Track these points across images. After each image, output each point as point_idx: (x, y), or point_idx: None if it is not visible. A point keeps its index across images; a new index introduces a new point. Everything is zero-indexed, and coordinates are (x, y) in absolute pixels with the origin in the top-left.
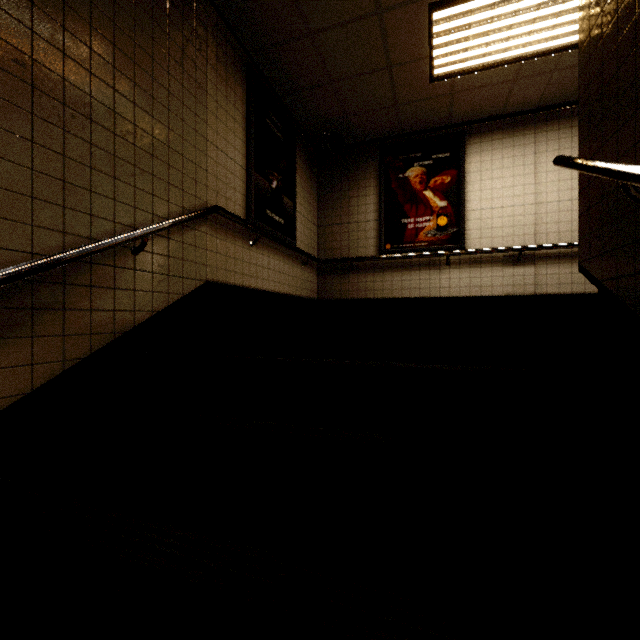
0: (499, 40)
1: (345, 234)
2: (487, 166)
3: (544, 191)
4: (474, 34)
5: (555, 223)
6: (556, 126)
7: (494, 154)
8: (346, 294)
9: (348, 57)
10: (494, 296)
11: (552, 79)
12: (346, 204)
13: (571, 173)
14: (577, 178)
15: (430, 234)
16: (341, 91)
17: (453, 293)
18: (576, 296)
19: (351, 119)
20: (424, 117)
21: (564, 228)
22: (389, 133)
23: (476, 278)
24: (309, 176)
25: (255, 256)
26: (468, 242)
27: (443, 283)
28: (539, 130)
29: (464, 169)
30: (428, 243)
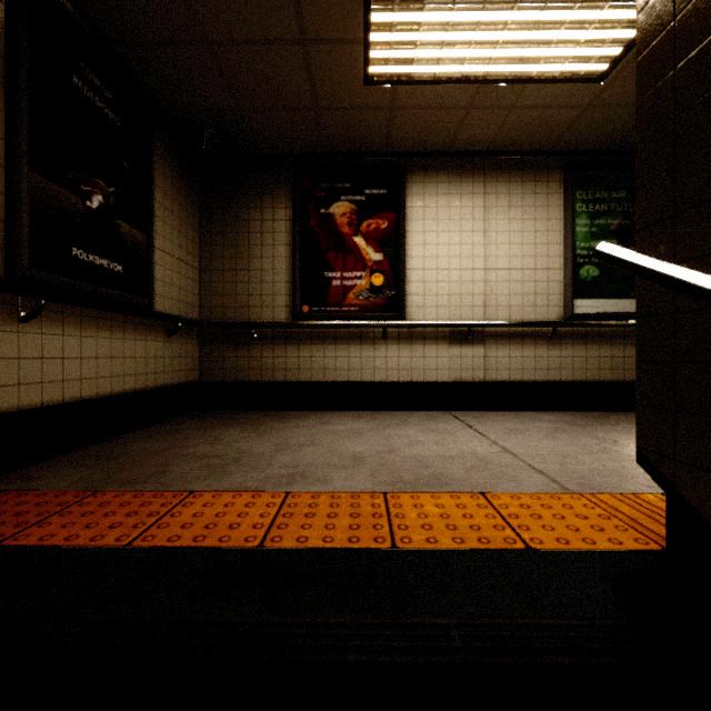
0: (459, 42)
1: (243, 285)
2: (431, 214)
3: (494, 255)
4: (428, 21)
5: (506, 295)
6: (507, 177)
7: (440, 200)
8: (245, 374)
9: (233, 2)
10: (440, 382)
11: (509, 118)
12: (245, 241)
13: (522, 237)
14: (528, 243)
15: (362, 296)
16: (227, 64)
17: (391, 377)
18: (527, 384)
19: (249, 115)
20: (355, 135)
21: (515, 302)
22: (307, 148)
23: (419, 358)
24: (183, 192)
25: (38, 341)
26: (409, 310)
27: (378, 363)
28: (489, 179)
29: (404, 214)
30: (359, 308)
